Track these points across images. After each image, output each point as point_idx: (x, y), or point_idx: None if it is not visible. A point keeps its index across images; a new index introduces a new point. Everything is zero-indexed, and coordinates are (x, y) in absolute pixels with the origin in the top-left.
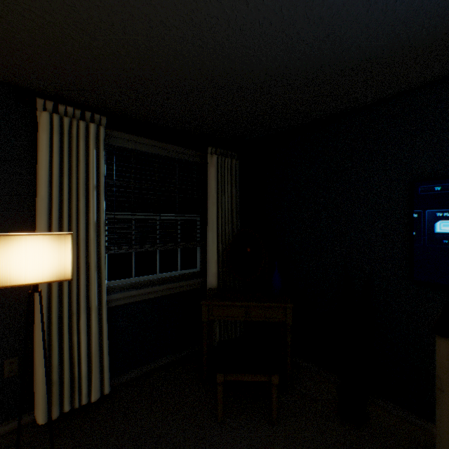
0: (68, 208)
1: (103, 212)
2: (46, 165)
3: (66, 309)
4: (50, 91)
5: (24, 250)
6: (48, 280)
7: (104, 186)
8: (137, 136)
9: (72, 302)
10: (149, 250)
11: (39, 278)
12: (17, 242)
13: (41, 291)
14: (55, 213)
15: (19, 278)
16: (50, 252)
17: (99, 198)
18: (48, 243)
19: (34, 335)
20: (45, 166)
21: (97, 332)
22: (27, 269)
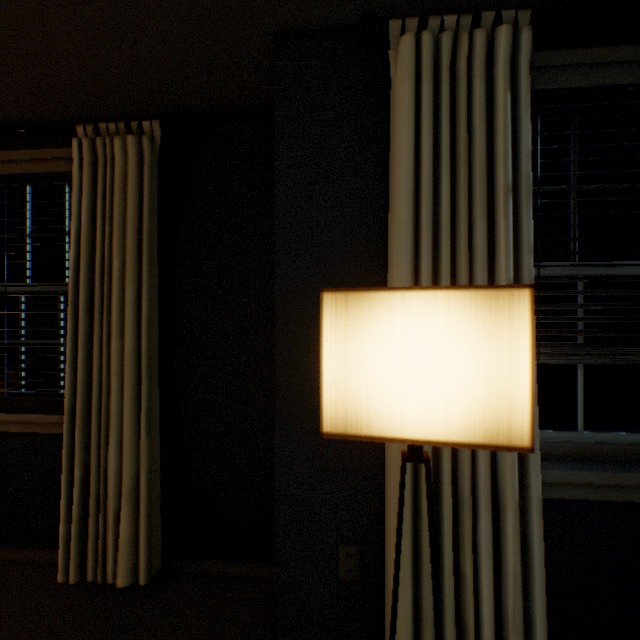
0: (448, 248)
1: (527, 252)
2: (408, 154)
3: (446, 488)
4: (410, 3)
5: (398, 336)
6: (459, 440)
7: (529, 185)
8: (598, 48)
9: (458, 472)
10: (633, 362)
11: (434, 426)
12: (380, 310)
13: (428, 460)
14: (424, 260)
15: (385, 417)
16: (463, 346)
17: (517, 217)
18: (457, 318)
19: (380, 513)
20: (406, 156)
21: (517, 571)
22: (405, 395)
